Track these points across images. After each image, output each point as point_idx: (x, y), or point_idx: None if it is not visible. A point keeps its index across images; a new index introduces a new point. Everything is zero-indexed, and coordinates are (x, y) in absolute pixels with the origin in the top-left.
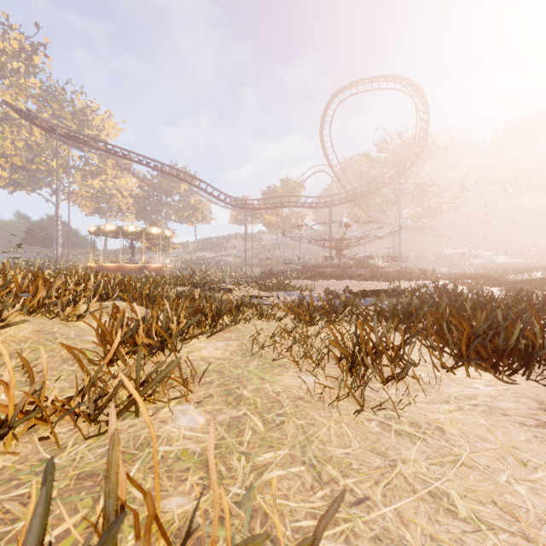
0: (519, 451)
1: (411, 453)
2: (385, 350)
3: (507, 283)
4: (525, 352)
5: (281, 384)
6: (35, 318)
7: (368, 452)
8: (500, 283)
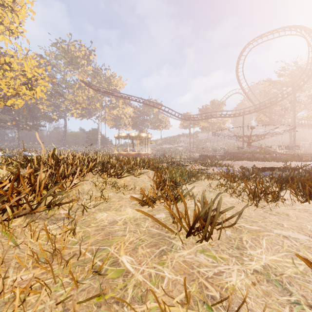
0: None
1: (273, 217)
2: (269, 191)
3: None
4: None
5: (225, 200)
6: (127, 174)
7: (258, 216)
8: None
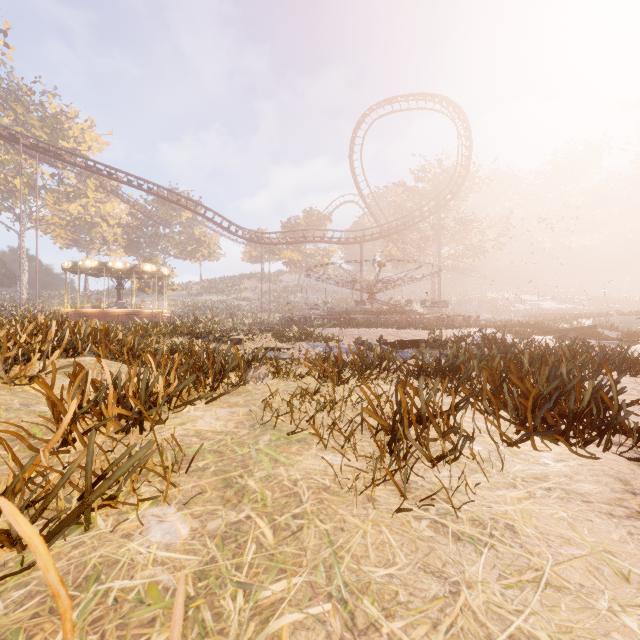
0: (615, 558)
1: (478, 569)
2: (432, 417)
3: (556, 331)
4: (597, 416)
5: (301, 467)
6: None
7: (419, 572)
8: (549, 331)
